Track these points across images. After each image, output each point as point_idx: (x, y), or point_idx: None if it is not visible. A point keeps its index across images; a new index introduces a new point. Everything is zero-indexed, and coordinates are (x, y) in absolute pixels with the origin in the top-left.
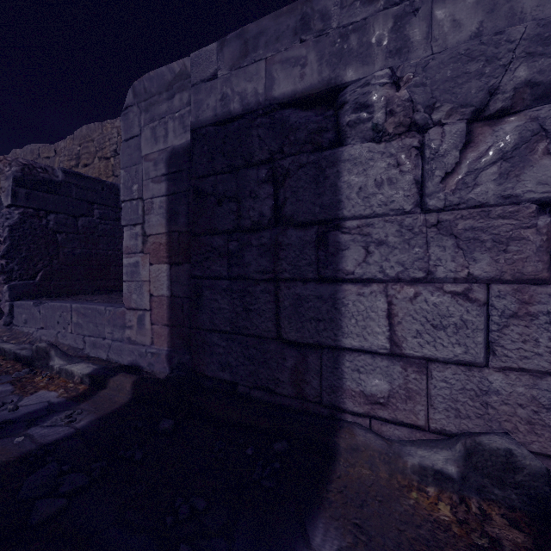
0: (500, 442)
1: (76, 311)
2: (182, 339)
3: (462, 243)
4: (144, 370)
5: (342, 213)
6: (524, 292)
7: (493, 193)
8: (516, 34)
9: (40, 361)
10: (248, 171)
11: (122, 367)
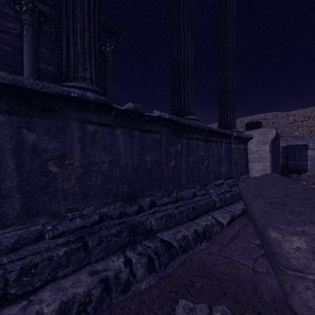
0: None
1: None
2: (283, 166)
3: None
4: None
5: (307, 155)
6: None
7: None
8: None
9: None
10: (296, 150)
11: None
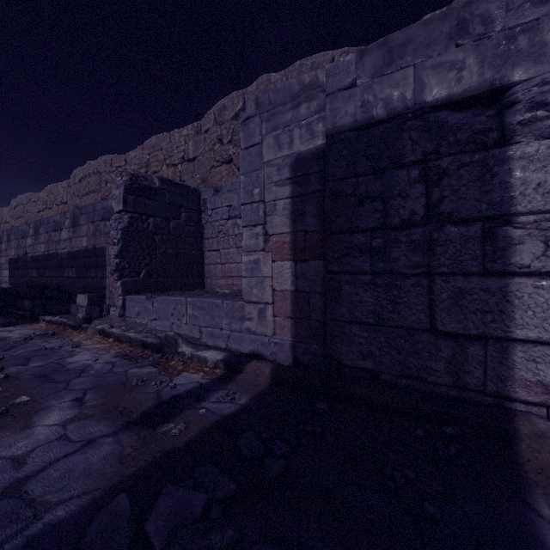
0: None
1: (191, 304)
2: (307, 330)
3: None
4: (266, 358)
5: (513, 209)
6: None
7: None
8: None
9: (169, 347)
10: (395, 172)
11: (245, 355)
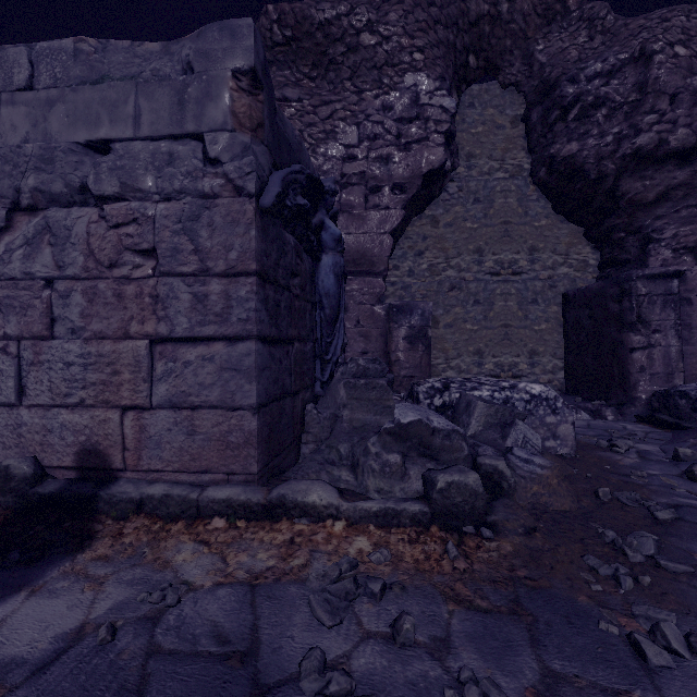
0: (12, 461)
1: None
2: None
3: (7, 308)
4: None
5: None
6: (42, 346)
7: (24, 269)
8: (34, 150)
9: None
10: None
11: None
